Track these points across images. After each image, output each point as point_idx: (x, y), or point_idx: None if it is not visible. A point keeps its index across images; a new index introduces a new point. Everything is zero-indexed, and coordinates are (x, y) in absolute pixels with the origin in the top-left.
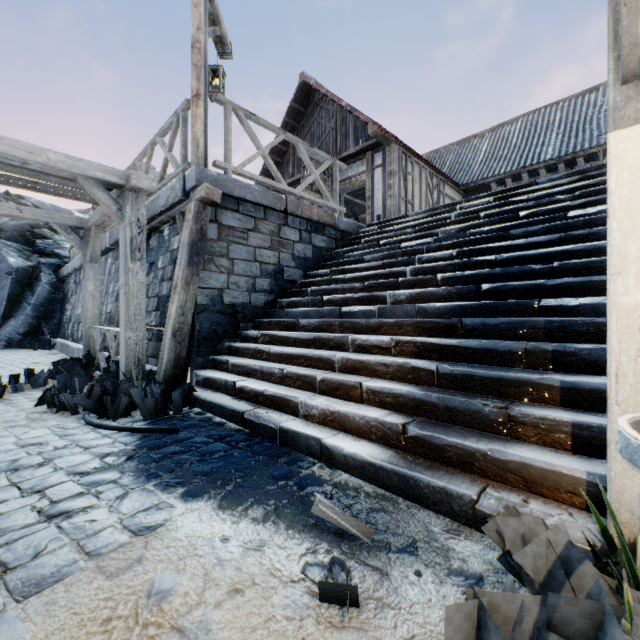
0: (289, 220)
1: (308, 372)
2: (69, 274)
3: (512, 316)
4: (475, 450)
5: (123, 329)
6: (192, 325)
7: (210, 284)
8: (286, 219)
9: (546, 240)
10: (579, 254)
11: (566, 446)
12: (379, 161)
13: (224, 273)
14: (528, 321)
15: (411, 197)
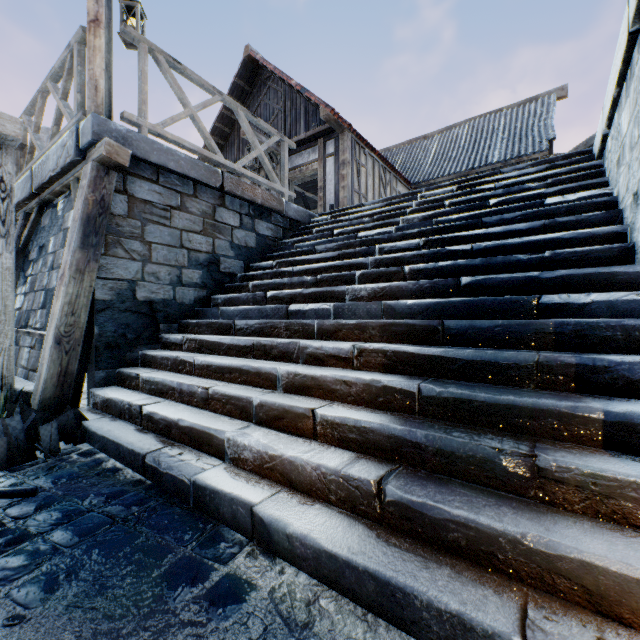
0: (227, 200)
1: (241, 393)
2: None
3: (504, 316)
4: (498, 533)
5: None
6: (88, 328)
7: (116, 274)
8: (223, 199)
9: (528, 228)
10: (570, 243)
11: (635, 521)
12: (332, 149)
13: (137, 260)
14: (532, 323)
15: (365, 191)
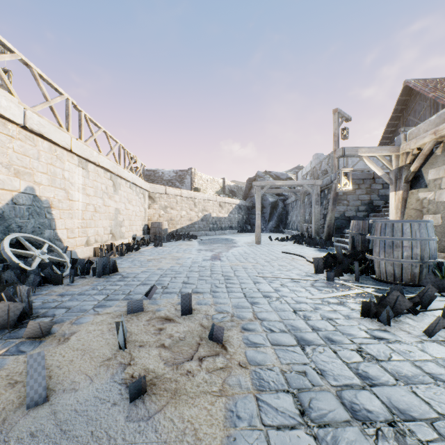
0: (376, 181)
1: None
2: (288, 203)
3: None
4: None
5: (313, 224)
6: (333, 223)
7: (339, 210)
8: (374, 181)
9: None
10: None
11: None
12: None
13: (345, 206)
14: None
15: None
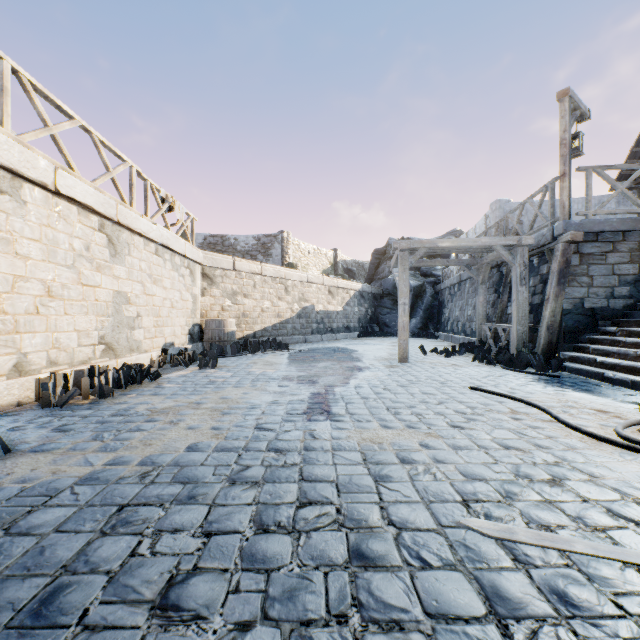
0: None
1: None
2: (444, 288)
3: None
4: None
5: (514, 325)
6: (559, 323)
7: (572, 295)
8: None
9: None
10: None
11: None
12: None
13: (584, 287)
14: None
15: None
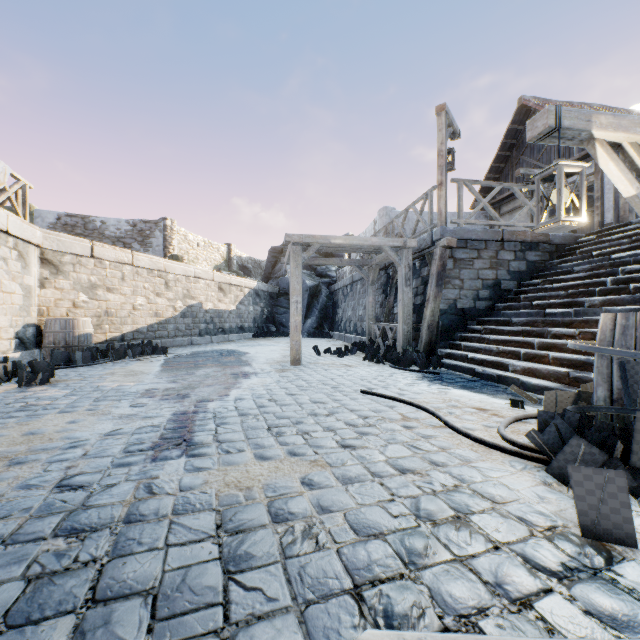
0: (505, 245)
1: (515, 349)
2: (338, 289)
3: None
4: None
5: (401, 324)
6: (437, 322)
7: (448, 297)
8: (502, 245)
9: None
10: None
11: None
12: None
13: (457, 289)
14: None
15: None
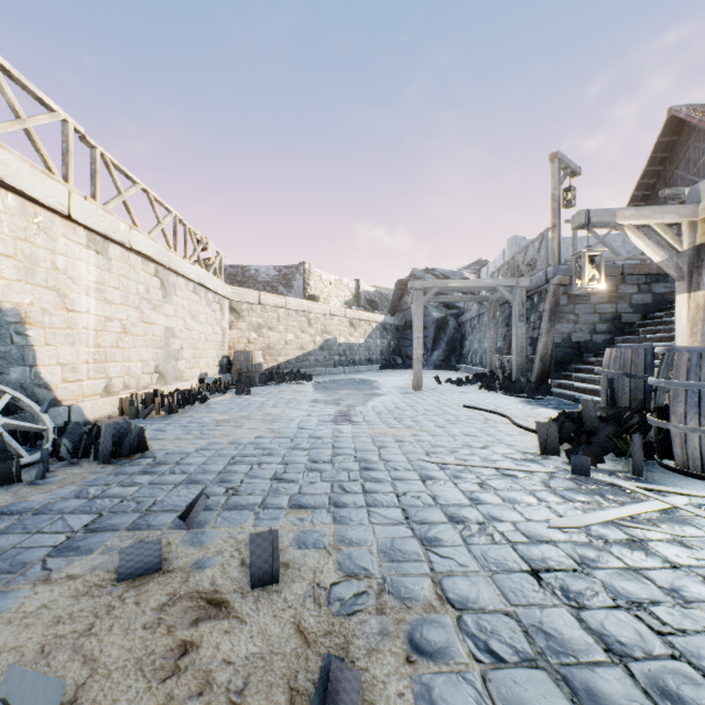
0: (626, 279)
1: None
2: (465, 321)
3: None
4: None
5: (514, 356)
6: (550, 354)
7: (561, 331)
8: (623, 279)
9: None
10: None
11: None
12: None
13: (571, 323)
14: None
15: None
